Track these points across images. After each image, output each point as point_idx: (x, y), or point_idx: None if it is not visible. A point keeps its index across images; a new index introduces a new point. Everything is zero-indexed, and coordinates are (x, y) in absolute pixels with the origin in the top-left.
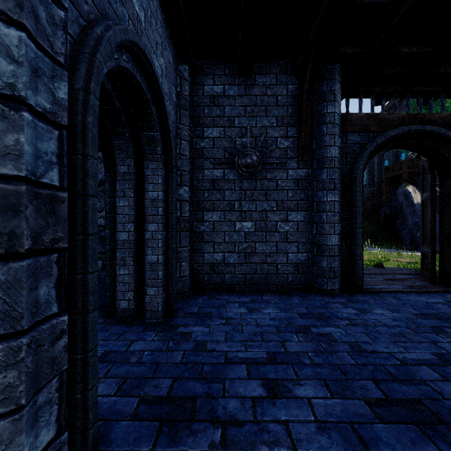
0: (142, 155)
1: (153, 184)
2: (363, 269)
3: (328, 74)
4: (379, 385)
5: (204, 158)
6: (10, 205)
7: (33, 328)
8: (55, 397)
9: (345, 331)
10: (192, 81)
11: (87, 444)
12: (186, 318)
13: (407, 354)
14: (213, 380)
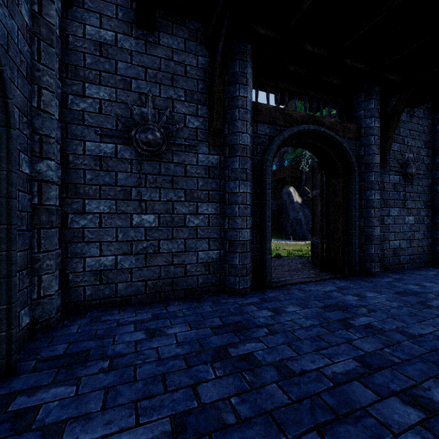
0: None
1: None
2: None
3: (241, 54)
4: (326, 438)
5: (86, 125)
6: None
7: None
8: None
9: (267, 345)
10: (66, 12)
11: None
12: (37, 373)
13: (334, 367)
14: None
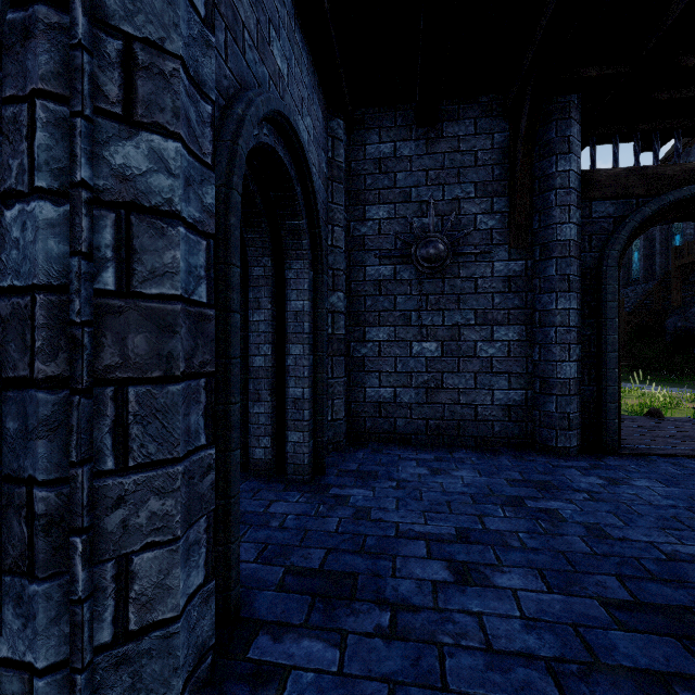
0: (282, 251)
1: (297, 290)
2: (625, 419)
3: (559, 111)
4: (626, 584)
5: (366, 249)
6: (168, 326)
7: (186, 457)
8: (203, 538)
9: (581, 508)
10: (349, 140)
11: (230, 607)
12: (341, 477)
13: (681, 547)
14: (380, 555)
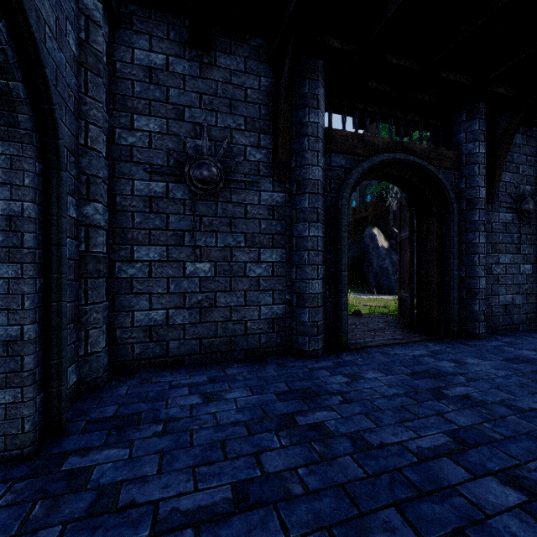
0: None
1: (10, 185)
2: None
3: (311, 72)
4: (406, 515)
5: (134, 161)
6: None
7: None
8: None
9: (341, 415)
10: (113, 36)
11: None
12: (88, 434)
13: (420, 441)
14: None
